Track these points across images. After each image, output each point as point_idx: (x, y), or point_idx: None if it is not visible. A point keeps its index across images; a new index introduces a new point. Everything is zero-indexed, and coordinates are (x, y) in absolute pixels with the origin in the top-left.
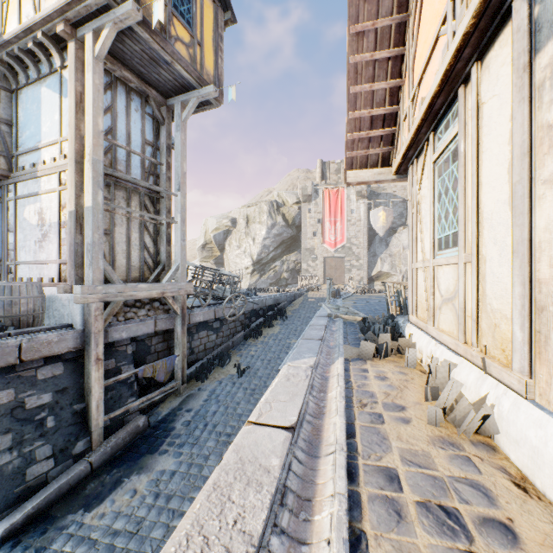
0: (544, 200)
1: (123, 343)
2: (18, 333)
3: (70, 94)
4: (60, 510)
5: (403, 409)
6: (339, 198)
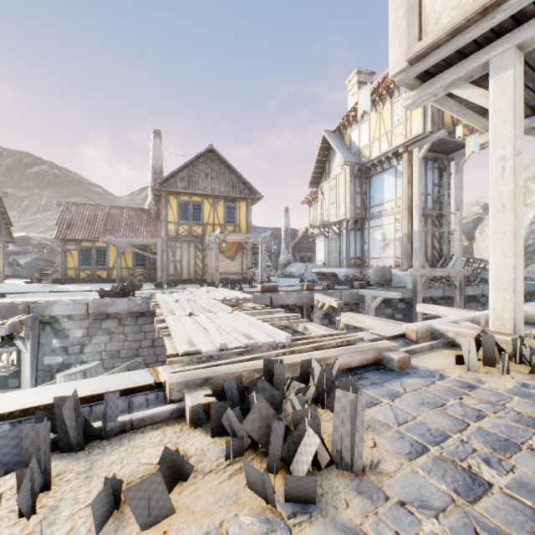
0: None
1: (427, 299)
2: (389, 287)
3: (403, 178)
4: None
5: None
6: None
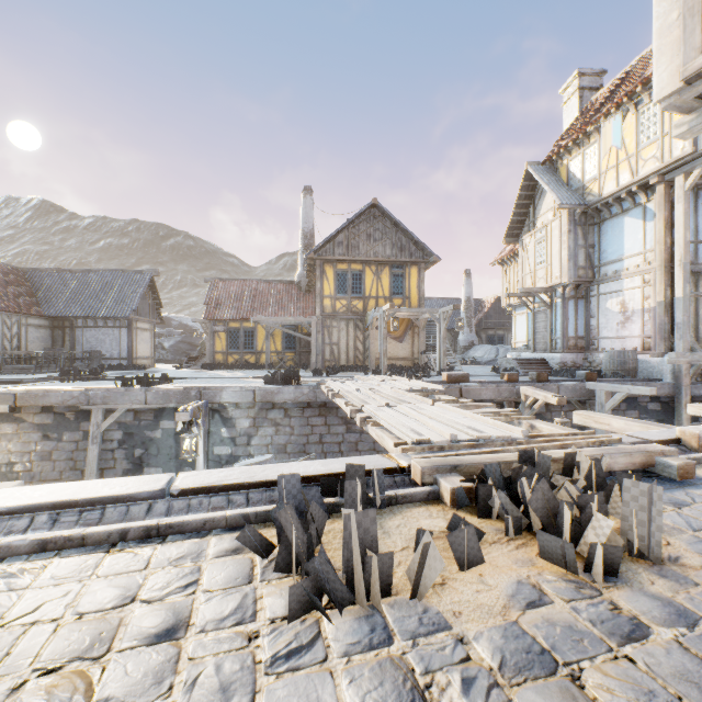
0: None
1: (698, 399)
2: (634, 380)
3: (657, 221)
4: None
5: None
6: None
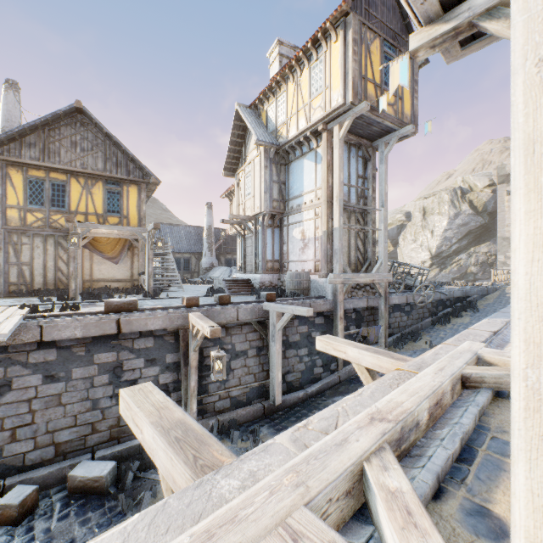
0: None
1: (349, 311)
2: (306, 298)
3: (323, 163)
4: (329, 394)
5: None
6: None
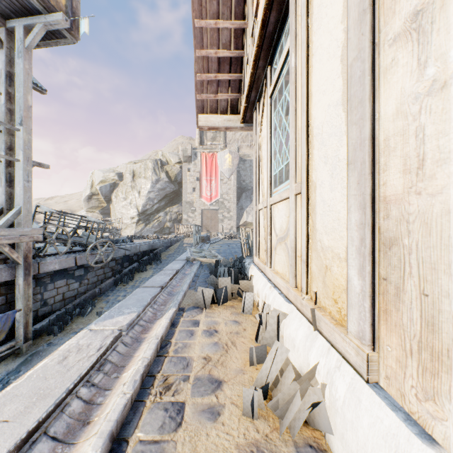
0: (395, 69)
1: None
2: None
3: None
4: None
5: (217, 388)
6: (214, 161)
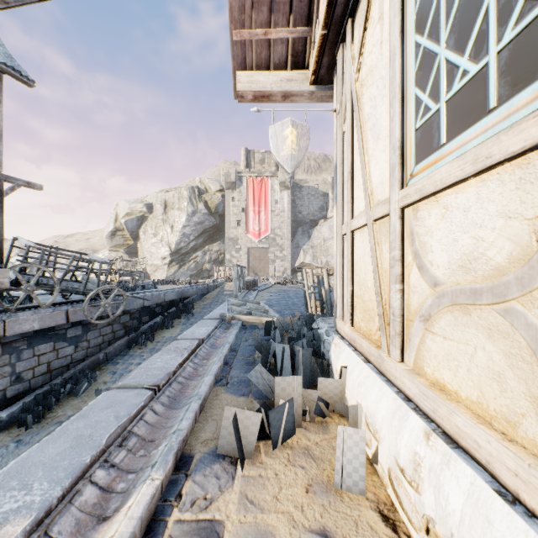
0: None
1: None
2: None
3: None
4: None
5: None
6: (263, 187)
